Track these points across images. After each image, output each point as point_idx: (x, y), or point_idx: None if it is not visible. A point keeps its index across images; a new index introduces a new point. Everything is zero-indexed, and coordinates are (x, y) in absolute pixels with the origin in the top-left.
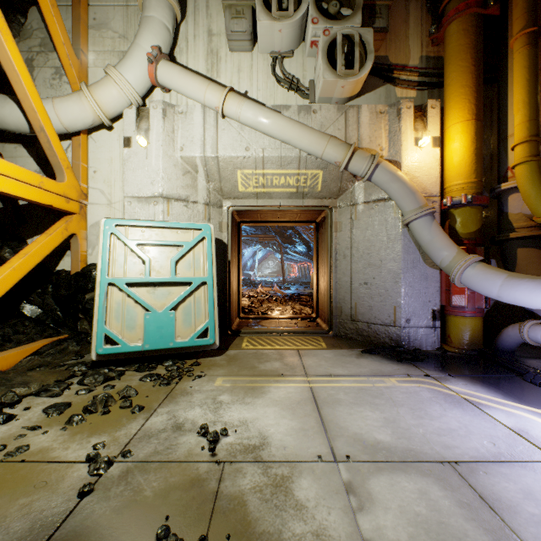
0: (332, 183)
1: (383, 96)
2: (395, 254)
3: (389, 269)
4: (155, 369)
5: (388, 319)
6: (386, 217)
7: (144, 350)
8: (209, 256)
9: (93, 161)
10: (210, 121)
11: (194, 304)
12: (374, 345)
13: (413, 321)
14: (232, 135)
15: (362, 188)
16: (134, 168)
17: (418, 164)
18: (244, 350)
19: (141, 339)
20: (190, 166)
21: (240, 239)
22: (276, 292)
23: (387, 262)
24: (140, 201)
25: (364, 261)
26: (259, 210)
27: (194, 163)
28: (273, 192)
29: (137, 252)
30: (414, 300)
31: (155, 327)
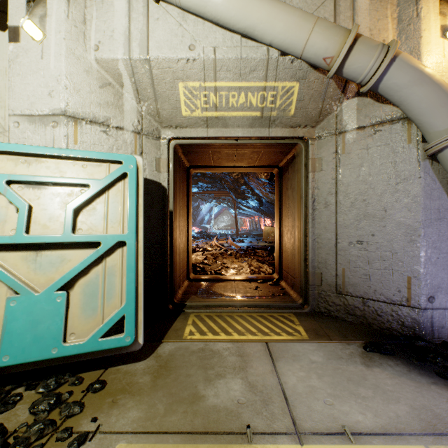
0: (311, 103)
1: None
2: (409, 200)
3: (398, 221)
4: (12, 407)
5: (397, 295)
6: (394, 146)
7: None
8: (131, 202)
9: None
10: (138, 7)
11: (104, 278)
12: (375, 332)
13: (439, 300)
14: (170, 28)
15: (353, 108)
16: (24, 72)
17: (447, 65)
18: (186, 342)
19: None
20: (111, 75)
21: (190, 188)
22: (231, 245)
23: (396, 212)
24: (32, 121)
25: (357, 211)
26: (211, 145)
27: (117, 70)
28: (229, 117)
29: (5, 193)
30: (440, 268)
31: (26, 322)
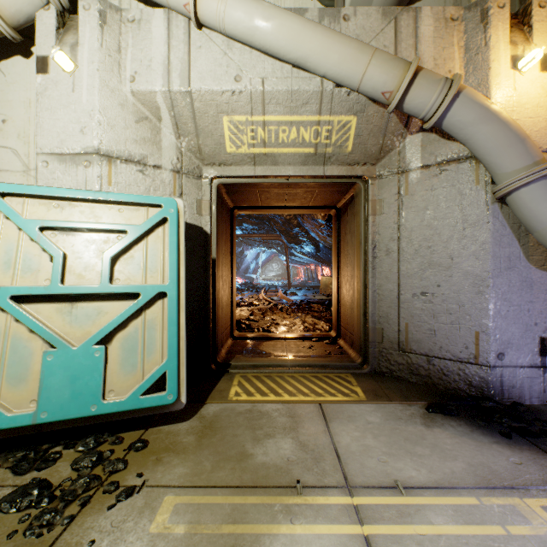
0: (370, 139)
1: (449, 3)
2: (477, 247)
3: (466, 271)
4: (53, 464)
5: (464, 352)
6: (461, 188)
7: (36, 423)
8: (172, 249)
9: (1, 105)
10: (179, 34)
11: (144, 332)
12: (440, 393)
13: (509, 357)
14: (214, 57)
15: (417, 144)
16: (53, 107)
17: (518, 99)
18: (232, 404)
19: (36, 400)
20: (148, 108)
21: (234, 231)
22: (281, 299)
23: (463, 260)
24: (63, 161)
25: (422, 259)
26: (259, 185)
27: (154, 103)
28: (279, 153)
29: (39, 241)
30: (511, 322)
31: (64, 377)
